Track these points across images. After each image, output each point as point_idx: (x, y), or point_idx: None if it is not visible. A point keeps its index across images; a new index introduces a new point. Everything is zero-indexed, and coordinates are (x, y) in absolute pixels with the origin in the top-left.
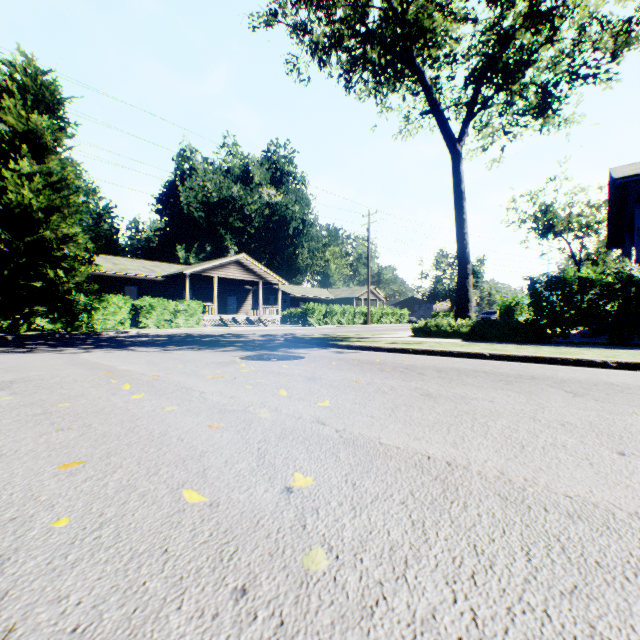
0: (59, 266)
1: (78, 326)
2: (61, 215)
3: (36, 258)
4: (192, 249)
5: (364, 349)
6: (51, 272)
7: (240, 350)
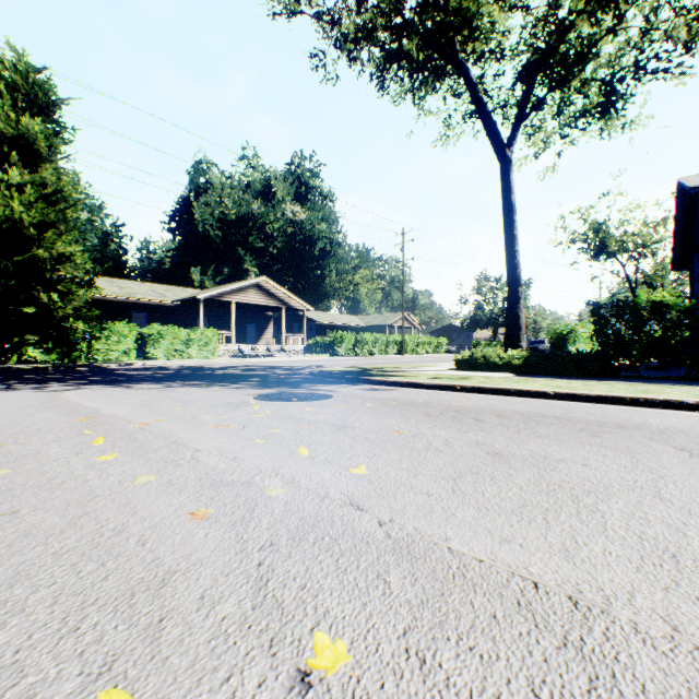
0: (54, 289)
1: (76, 357)
2: (57, 232)
3: (27, 280)
4: (208, 271)
5: (402, 385)
6: (44, 296)
7: (256, 387)
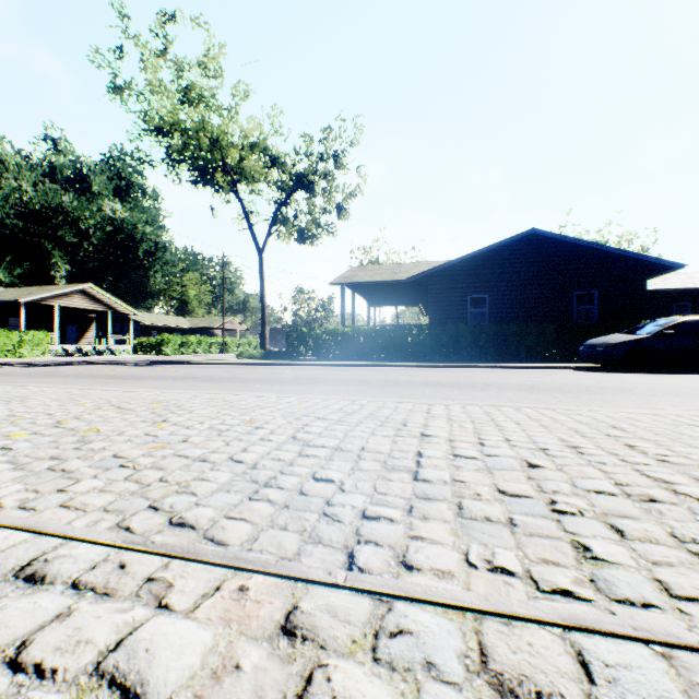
0: None
1: None
2: None
3: None
4: (2, 263)
5: (198, 364)
6: None
7: (128, 365)
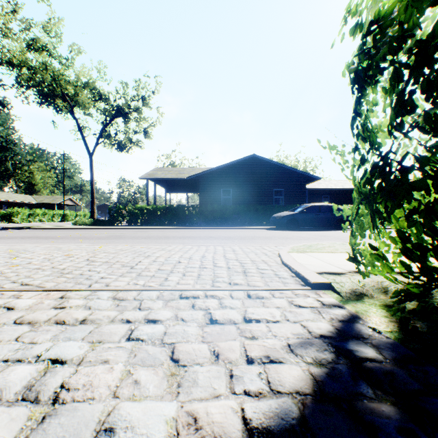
0: None
1: None
2: None
3: None
4: None
5: (42, 229)
6: None
7: None
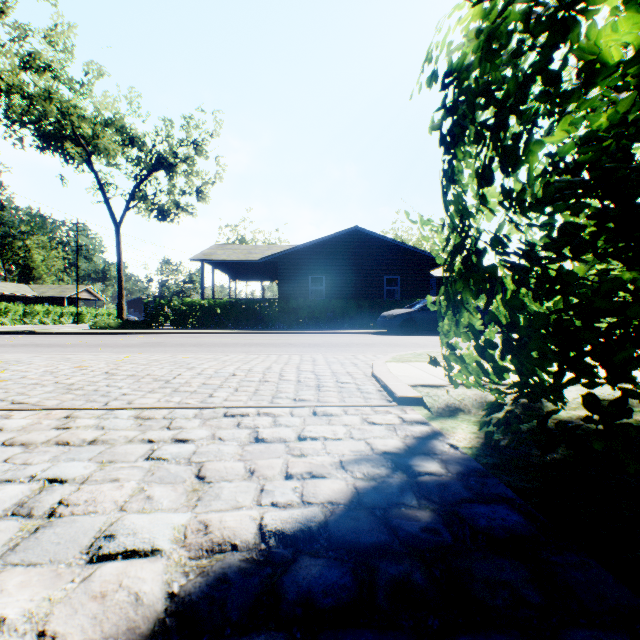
0: None
1: None
2: None
3: None
4: None
5: (44, 334)
6: None
7: None
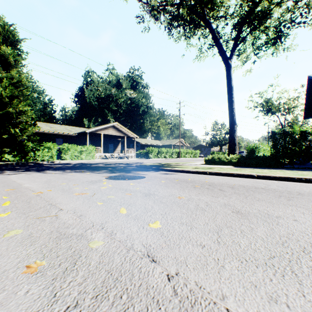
0: (18, 127)
1: (28, 159)
2: (19, 100)
3: (4, 122)
4: (91, 120)
5: (180, 172)
6: (12, 130)
7: (108, 172)
